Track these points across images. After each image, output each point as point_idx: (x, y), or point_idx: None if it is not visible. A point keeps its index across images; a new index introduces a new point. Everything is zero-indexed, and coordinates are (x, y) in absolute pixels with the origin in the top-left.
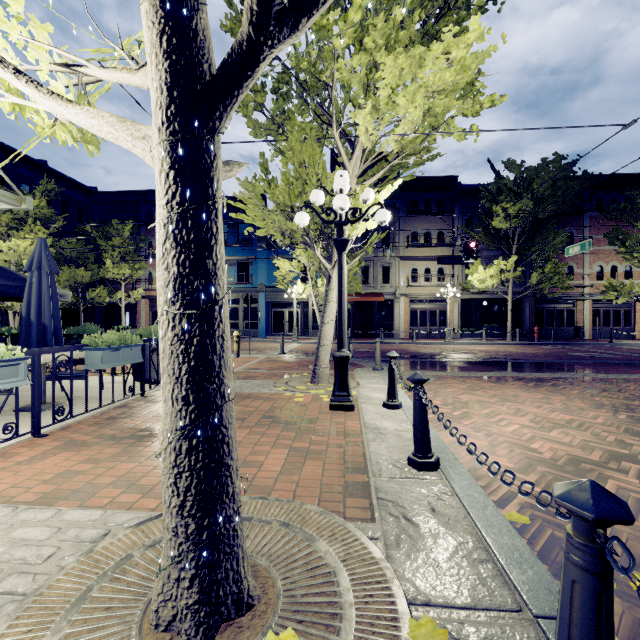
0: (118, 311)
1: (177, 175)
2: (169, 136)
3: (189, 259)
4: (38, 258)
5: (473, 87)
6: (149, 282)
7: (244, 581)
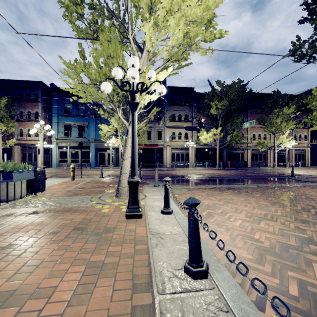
0: None
1: None
2: None
3: None
4: None
5: (211, 24)
6: (20, 135)
7: None
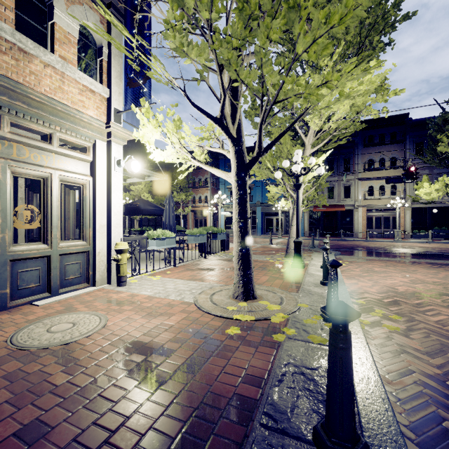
0: (178, 219)
1: (238, 187)
2: (237, 178)
3: (241, 208)
4: (169, 199)
5: (382, 87)
6: (193, 202)
7: (254, 292)
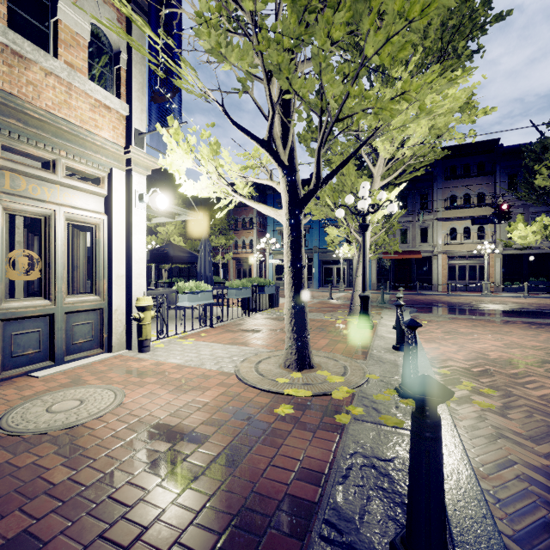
0: (216, 268)
1: (291, 228)
2: (289, 216)
3: (294, 254)
4: (204, 243)
5: (468, 105)
6: (235, 248)
7: (311, 359)
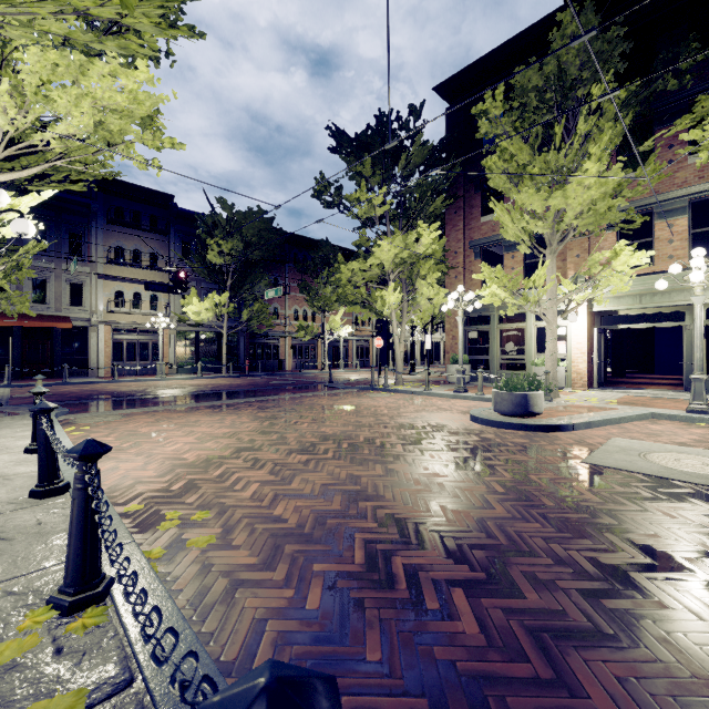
0: None
1: None
2: None
3: None
4: None
5: (153, 122)
6: None
7: None
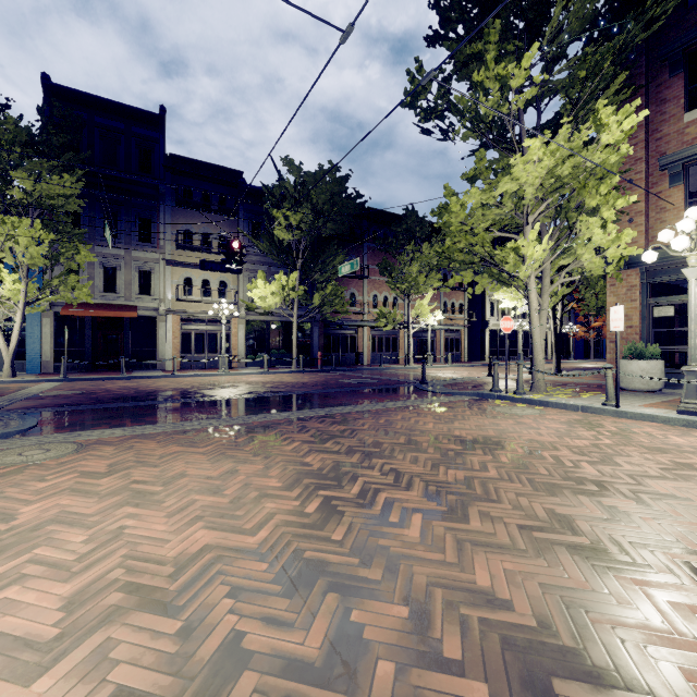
0: None
1: None
2: None
3: None
4: None
5: None
6: None
7: None
